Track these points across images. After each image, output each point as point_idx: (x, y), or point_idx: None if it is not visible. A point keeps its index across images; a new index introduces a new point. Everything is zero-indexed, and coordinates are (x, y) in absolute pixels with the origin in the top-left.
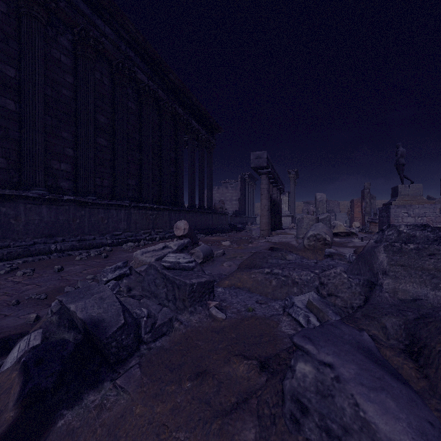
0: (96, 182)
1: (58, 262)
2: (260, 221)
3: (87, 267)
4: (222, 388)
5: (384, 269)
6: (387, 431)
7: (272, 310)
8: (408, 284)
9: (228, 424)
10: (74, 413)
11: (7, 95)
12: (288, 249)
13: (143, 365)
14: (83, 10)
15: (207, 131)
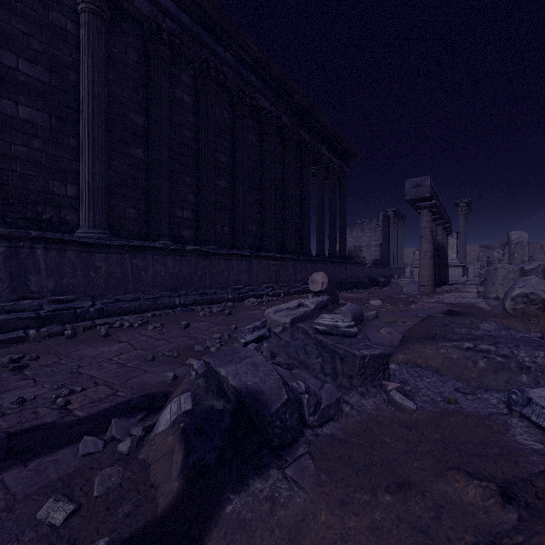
0: (216, 229)
1: (183, 318)
2: (419, 273)
3: (211, 324)
4: (443, 516)
5: None
6: None
7: (487, 405)
8: None
9: None
10: (241, 500)
11: (138, 144)
12: (475, 313)
13: (315, 456)
14: (204, 40)
15: (339, 159)
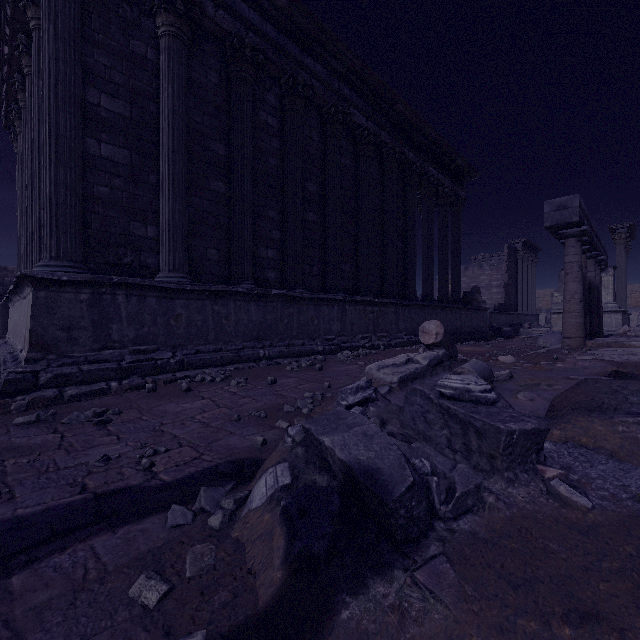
0: (304, 270)
1: (268, 372)
2: (564, 321)
3: (301, 380)
4: None
5: None
6: None
7: None
8: None
9: None
10: (360, 606)
11: (219, 177)
12: None
13: (453, 559)
14: (291, 52)
15: (451, 180)
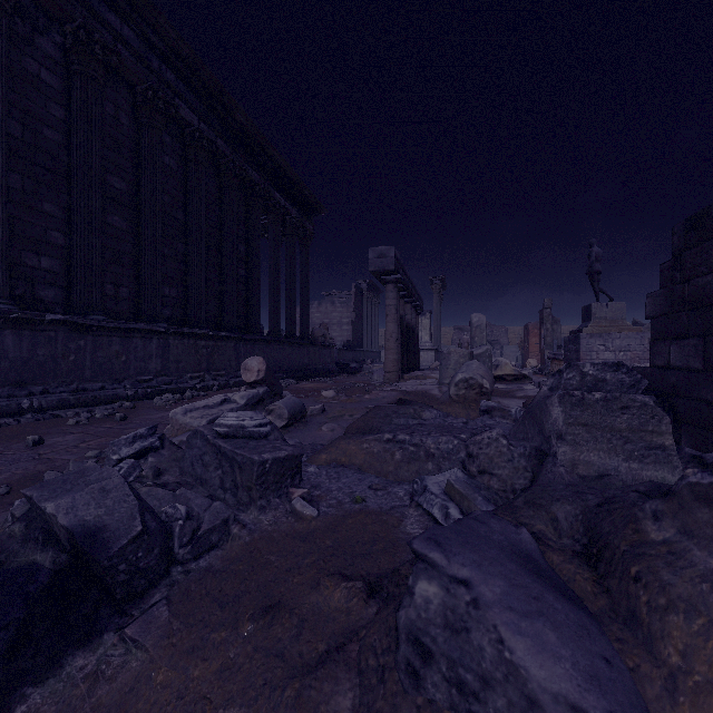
0: (106, 290)
1: (34, 430)
2: (385, 358)
3: (87, 436)
4: (306, 630)
5: (559, 430)
6: (542, 677)
7: (393, 499)
8: (593, 453)
9: (311, 688)
10: (45, 692)
11: None
12: (426, 401)
13: (175, 600)
14: None
15: (299, 211)
